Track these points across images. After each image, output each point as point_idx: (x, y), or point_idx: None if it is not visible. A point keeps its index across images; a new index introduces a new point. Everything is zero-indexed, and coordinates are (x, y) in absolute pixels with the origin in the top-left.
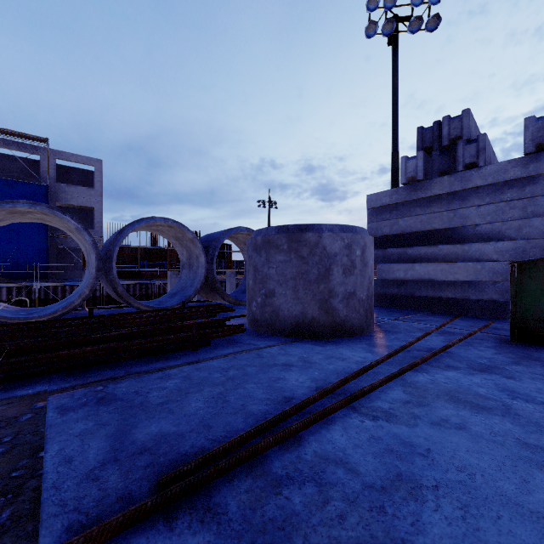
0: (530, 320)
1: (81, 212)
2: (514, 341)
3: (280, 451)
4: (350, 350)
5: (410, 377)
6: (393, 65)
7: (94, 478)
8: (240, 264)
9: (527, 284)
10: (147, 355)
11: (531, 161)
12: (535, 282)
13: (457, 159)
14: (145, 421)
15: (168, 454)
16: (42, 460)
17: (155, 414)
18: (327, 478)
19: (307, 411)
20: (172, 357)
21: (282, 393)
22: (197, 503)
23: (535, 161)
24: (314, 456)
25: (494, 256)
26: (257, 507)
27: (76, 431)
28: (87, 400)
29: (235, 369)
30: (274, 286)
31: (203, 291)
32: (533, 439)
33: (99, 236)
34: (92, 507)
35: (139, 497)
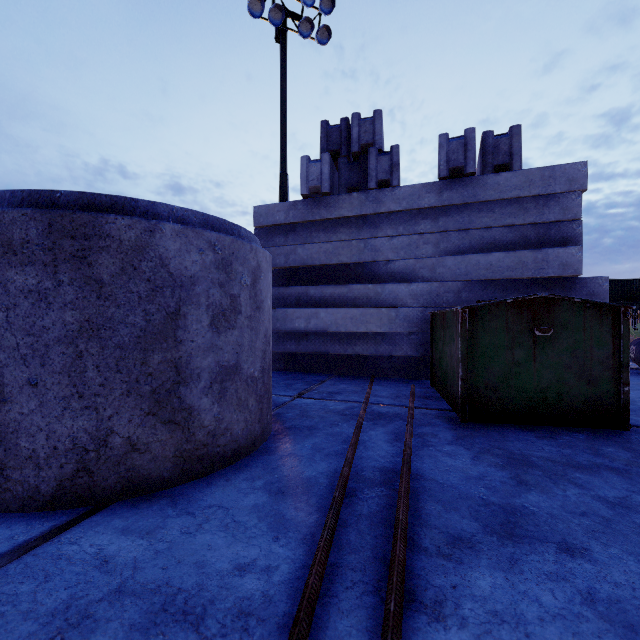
0: (483, 388)
1: None
2: (466, 421)
3: None
4: (228, 534)
5: None
6: (282, 67)
7: None
8: None
9: (479, 338)
10: None
11: (445, 189)
12: (488, 335)
13: (370, 172)
14: None
15: None
16: None
17: None
18: None
19: None
20: None
21: None
22: None
23: (448, 188)
24: None
25: (409, 300)
26: None
27: None
28: None
29: None
30: None
31: None
32: None
33: None
34: None
35: None
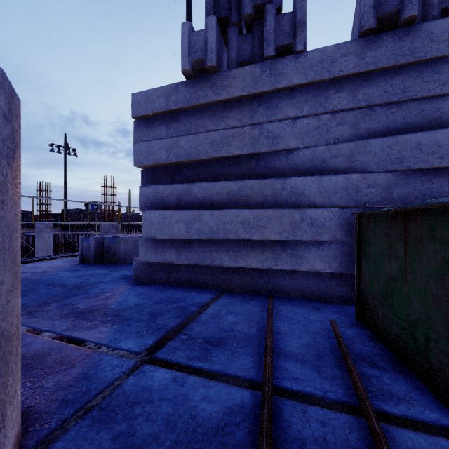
0: None
1: None
2: None
3: None
4: None
5: None
6: (187, 12)
7: None
8: (28, 216)
9: None
10: None
11: (369, 47)
12: None
13: (266, 35)
14: None
15: None
16: None
17: None
18: None
19: None
20: None
21: None
22: None
23: (373, 46)
24: None
25: (318, 199)
26: None
27: None
28: None
29: None
30: None
31: None
32: None
33: None
34: None
35: None
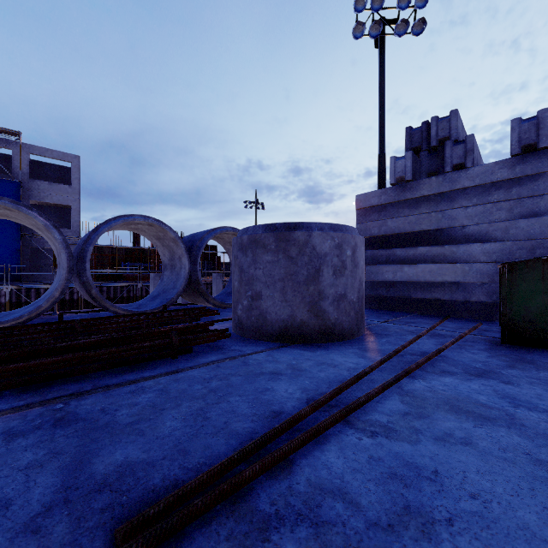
0: (521, 321)
1: (57, 210)
2: (505, 343)
3: (268, 481)
4: (342, 355)
5: (406, 385)
6: (380, 68)
7: (35, 529)
8: (227, 266)
9: (518, 285)
10: (119, 365)
11: (518, 163)
12: (525, 283)
13: (445, 160)
14: (109, 446)
15: (133, 490)
16: None
17: (123, 437)
18: (324, 516)
19: (298, 428)
20: (149, 366)
21: (270, 407)
22: None
23: (521, 162)
24: (307, 486)
25: (481, 257)
26: None
27: (22, 463)
28: (41, 422)
29: (218, 379)
30: (261, 288)
31: (186, 294)
32: (544, 454)
33: (76, 236)
34: None
35: None
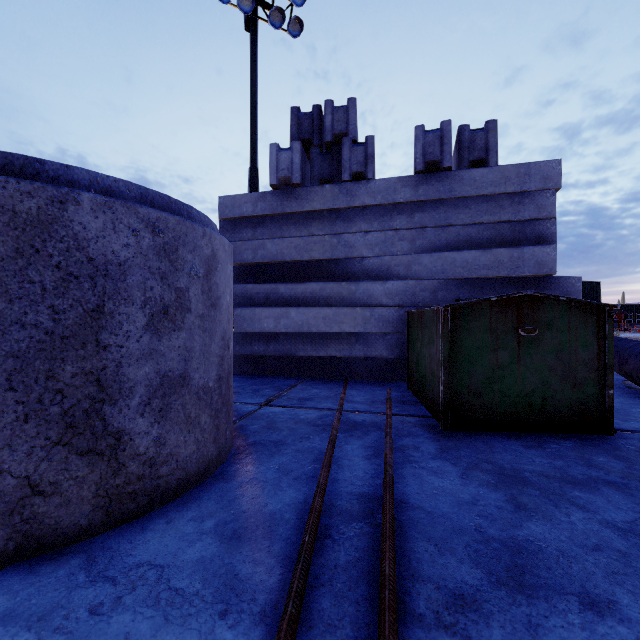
0: (466, 394)
1: None
2: (448, 429)
3: None
4: (157, 612)
5: None
6: (252, 57)
7: None
8: None
9: (462, 339)
10: None
11: (421, 183)
12: (471, 336)
13: (343, 163)
14: None
15: None
16: None
17: None
18: None
19: None
20: None
21: None
22: None
23: (424, 183)
24: None
25: (384, 299)
26: None
27: None
28: None
29: None
30: None
31: None
32: None
33: None
34: None
35: None
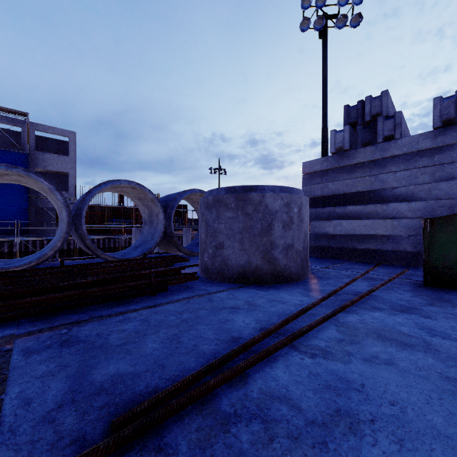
0: (440, 267)
1: (57, 176)
2: (427, 285)
3: (229, 389)
4: (289, 294)
5: (342, 318)
6: (323, 55)
7: (51, 420)
8: (195, 222)
9: (438, 237)
10: (110, 300)
11: (439, 135)
12: (444, 235)
13: (378, 132)
14: (104, 362)
15: (124, 394)
16: (1, 402)
17: (114, 355)
18: (272, 415)
19: (252, 350)
20: (133, 302)
21: (230, 334)
22: (149, 444)
23: (442, 134)
24: (259, 393)
25: (408, 214)
26: (206, 446)
27: (38, 373)
28: (51, 343)
29: (189, 312)
30: (223, 239)
31: (162, 244)
32: (453, 372)
33: (72, 197)
34: (45, 450)
35: (93, 439)
